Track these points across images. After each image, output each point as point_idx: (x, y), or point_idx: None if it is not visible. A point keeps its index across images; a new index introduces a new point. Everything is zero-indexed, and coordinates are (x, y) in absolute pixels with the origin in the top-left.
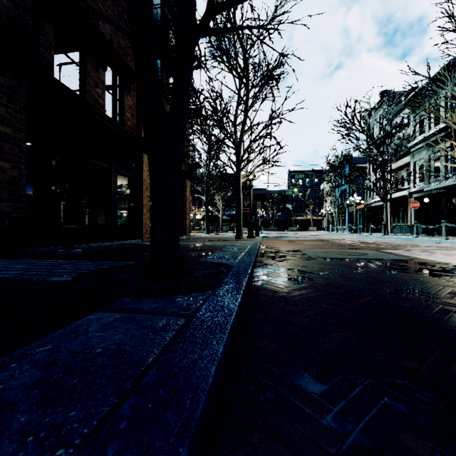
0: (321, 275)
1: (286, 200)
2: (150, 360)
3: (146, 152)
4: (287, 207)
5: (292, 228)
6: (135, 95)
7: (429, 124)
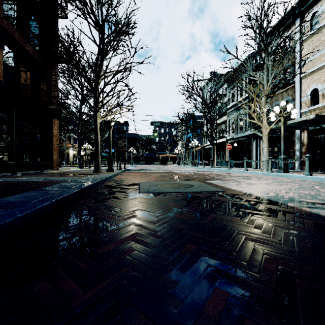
0: (115, 229)
1: (152, 142)
2: None
3: None
4: (153, 148)
5: (156, 162)
6: None
7: (237, 95)
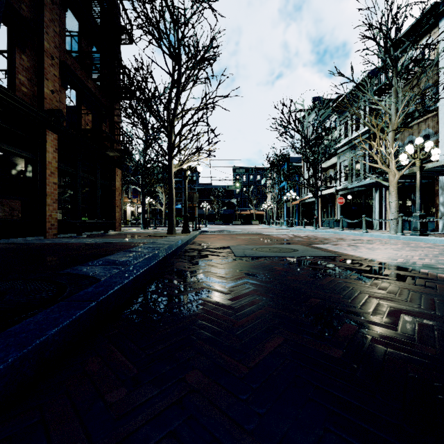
0: (233, 286)
1: (231, 195)
2: None
3: (51, 128)
4: (232, 202)
5: (236, 222)
6: (34, 56)
7: (352, 129)
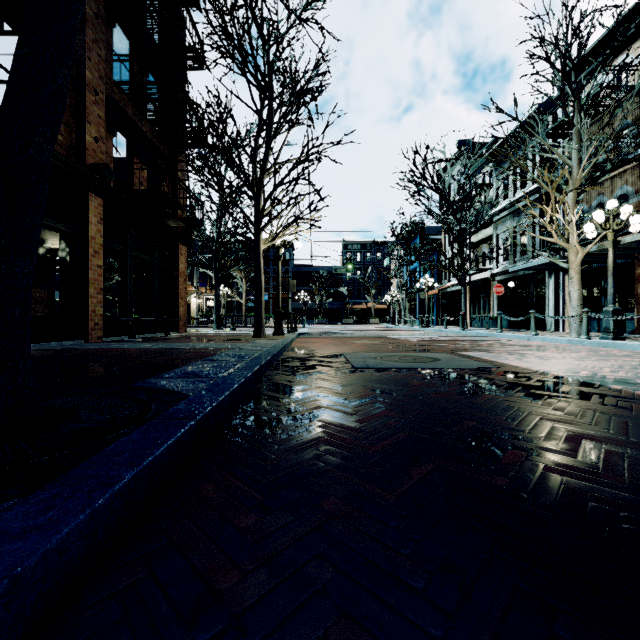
0: (358, 405)
1: (339, 281)
2: None
3: (94, 190)
4: (341, 291)
5: (347, 320)
6: (72, 91)
7: (515, 186)
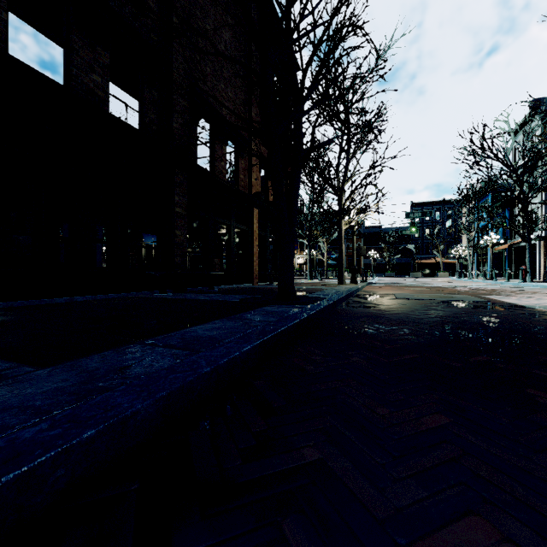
0: (388, 306)
1: (407, 239)
2: (293, 312)
3: (256, 206)
4: (409, 248)
5: (415, 273)
6: (246, 158)
7: None
